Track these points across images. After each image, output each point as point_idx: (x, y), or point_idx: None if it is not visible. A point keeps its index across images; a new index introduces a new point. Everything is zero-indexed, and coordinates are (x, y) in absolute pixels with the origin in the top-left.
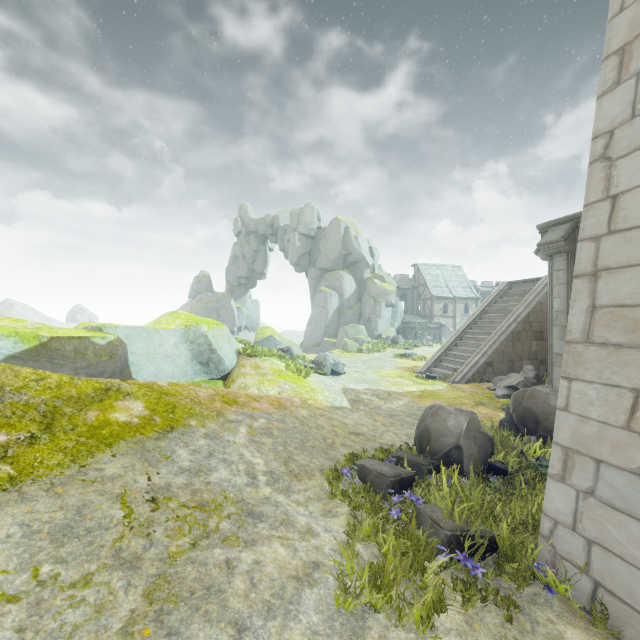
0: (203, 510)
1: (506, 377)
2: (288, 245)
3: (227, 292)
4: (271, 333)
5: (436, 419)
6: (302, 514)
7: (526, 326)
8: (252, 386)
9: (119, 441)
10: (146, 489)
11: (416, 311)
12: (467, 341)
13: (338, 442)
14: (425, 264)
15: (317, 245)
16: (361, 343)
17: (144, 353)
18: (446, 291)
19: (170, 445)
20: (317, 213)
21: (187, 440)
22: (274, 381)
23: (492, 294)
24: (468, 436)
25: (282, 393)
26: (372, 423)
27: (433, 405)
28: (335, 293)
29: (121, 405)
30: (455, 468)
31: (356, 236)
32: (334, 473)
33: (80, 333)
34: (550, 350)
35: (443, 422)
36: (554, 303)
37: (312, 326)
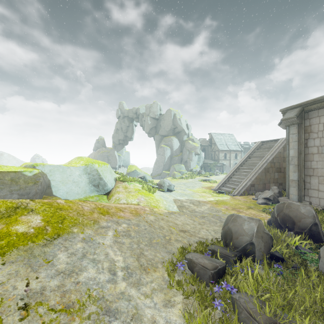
0: (68, 312)
1: (263, 193)
2: (144, 123)
3: (113, 147)
4: (135, 168)
5: (235, 224)
6: (148, 306)
7: (272, 165)
8: (123, 198)
9: (12, 250)
10: (22, 295)
11: (210, 157)
12: (240, 173)
13: (173, 238)
14: (215, 133)
15: (159, 123)
16: (182, 174)
17: (60, 180)
18: (226, 147)
19: (53, 250)
20: (159, 106)
21: (68, 245)
22: (135, 196)
23: (252, 148)
24: (258, 236)
25: (139, 203)
26: (192, 223)
27: (233, 214)
28: (168, 148)
29: (24, 219)
30: (256, 263)
31: (179, 118)
32: (171, 265)
33: (18, 169)
34: (287, 178)
35: (240, 226)
36: (290, 152)
37: (157, 165)
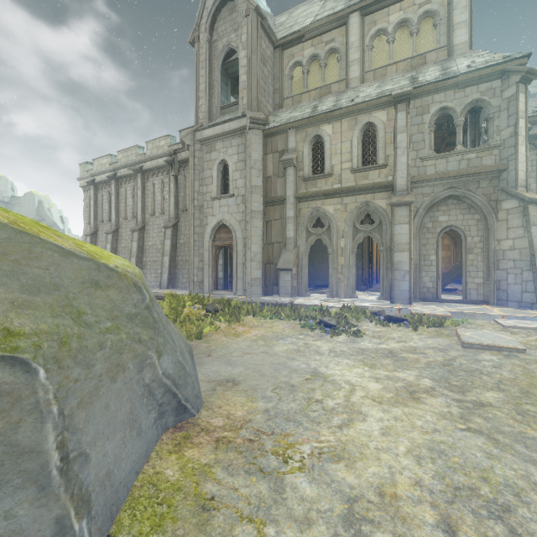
0: None
1: None
2: None
3: None
4: None
5: None
6: None
7: None
8: None
9: None
10: None
11: None
12: None
13: None
14: None
15: (11, 209)
16: None
17: None
18: None
19: None
20: (11, 185)
21: None
22: None
23: None
24: None
25: None
26: None
27: None
28: None
29: None
30: None
31: (49, 208)
32: None
33: None
34: None
35: None
36: None
37: None
